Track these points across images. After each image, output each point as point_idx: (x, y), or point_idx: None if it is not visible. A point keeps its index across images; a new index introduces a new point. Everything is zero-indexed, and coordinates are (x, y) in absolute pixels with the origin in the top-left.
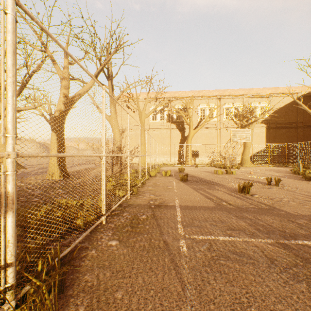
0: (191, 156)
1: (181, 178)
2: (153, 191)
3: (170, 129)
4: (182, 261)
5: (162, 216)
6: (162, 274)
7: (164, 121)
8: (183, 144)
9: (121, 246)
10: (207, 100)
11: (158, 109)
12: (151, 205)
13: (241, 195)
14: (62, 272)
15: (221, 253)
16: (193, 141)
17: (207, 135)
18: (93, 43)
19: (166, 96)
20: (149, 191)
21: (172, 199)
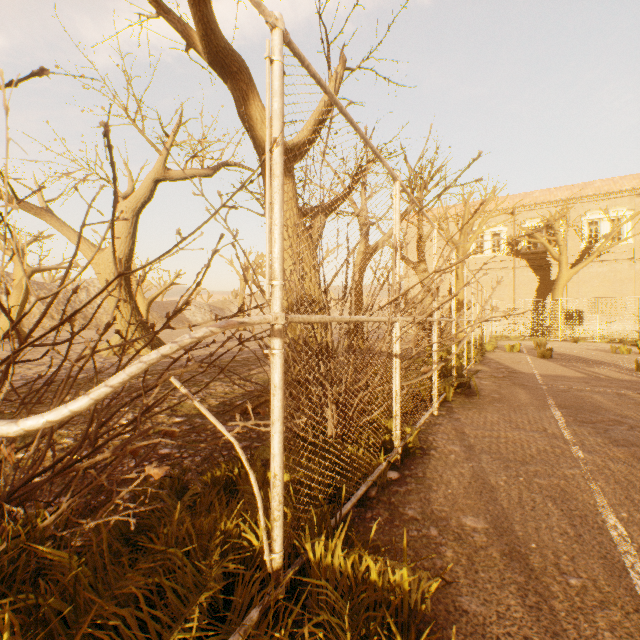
0: (563, 321)
1: (540, 353)
2: (500, 364)
3: (513, 269)
4: (542, 390)
5: (519, 377)
6: (528, 391)
7: (500, 254)
8: (544, 296)
9: (491, 383)
10: (605, 202)
11: (486, 232)
12: (503, 371)
13: (637, 374)
14: (467, 381)
15: (577, 391)
16: (569, 291)
17: (605, 276)
18: (409, 181)
19: (504, 206)
20: (493, 363)
21: (528, 370)
